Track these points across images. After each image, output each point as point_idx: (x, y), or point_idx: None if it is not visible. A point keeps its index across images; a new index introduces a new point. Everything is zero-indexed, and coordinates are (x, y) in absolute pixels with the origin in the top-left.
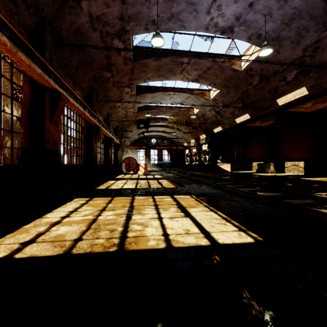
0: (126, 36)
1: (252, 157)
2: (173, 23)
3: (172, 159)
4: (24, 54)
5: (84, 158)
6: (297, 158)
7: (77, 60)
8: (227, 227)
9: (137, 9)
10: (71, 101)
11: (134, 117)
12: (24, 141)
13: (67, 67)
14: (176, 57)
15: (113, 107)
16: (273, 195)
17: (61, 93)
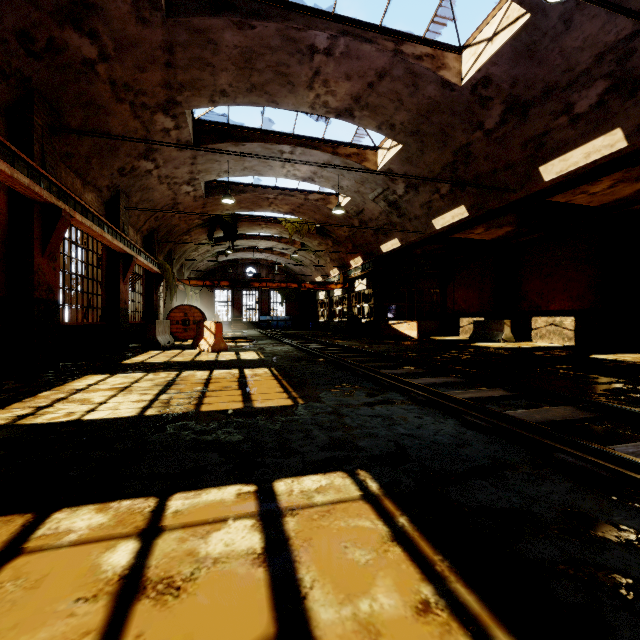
0: None
1: (460, 306)
2: None
3: (291, 311)
4: None
5: None
6: (558, 310)
7: None
8: None
9: None
10: None
11: (197, 211)
12: None
13: None
14: (295, 24)
15: (128, 169)
16: None
17: None
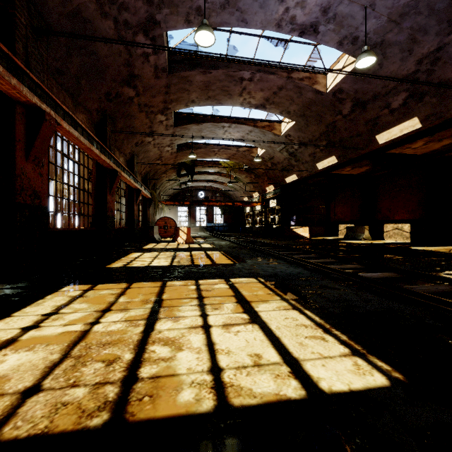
0: (156, 31)
1: (338, 217)
2: (229, 14)
3: (227, 220)
4: None
5: (92, 218)
6: (400, 219)
7: (78, 64)
8: (329, 345)
9: None
10: (66, 127)
11: (172, 160)
12: None
13: (60, 74)
14: (232, 69)
15: (140, 143)
16: (383, 276)
17: (45, 112)
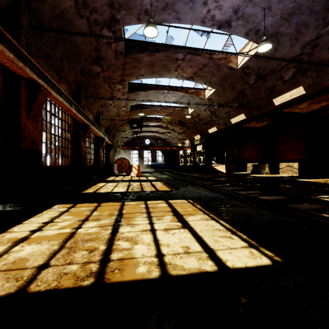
0: (117, 26)
1: (247, 158)
2: (168, 14)
3: (166, 160)
4: None
5: (71, 158)
6: (291, 159)
7: (61, 50)
8: (234, 241)
9: None
10: (54, 94)
11: (126, 117)
12: None
13: (50, 57)
14: (170, 52)
15: (104, 104)
16: (275, 199)
17: (40, 85)
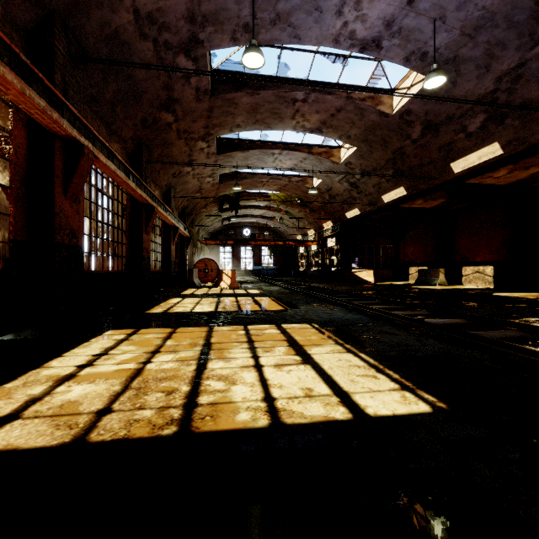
0: (199, 51)
1: (409, 258)
2: (280, 30)
3: (277, 262)
4: (12, 71)
5: (126, 259)
6: (482, 261)
7: (114, 89)
8: (380, 382)
9: (218, 4)
10: (103, 160)
11: (213, 192)
12: (16, 228)
13: (95, 101)
14: (284, 90)
15: (177, 173)
16: (450, 323)
17: (84, 145)
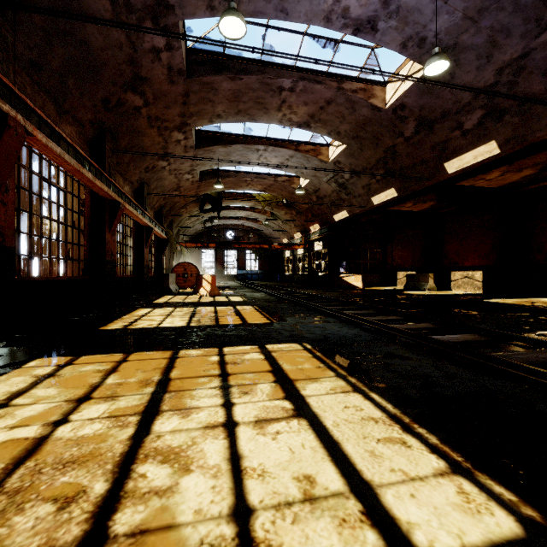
0: (170, 19)
1: (397, 263)
2: (265, 0)
3: (262, 266)
4: None
5: (85, 264)
6: (471, 266)
7: (62, 56)
8: (414, 455)
9: None
10: (41, 139)
11: (193, 191)
12: None
13: (37, 69)
14: (269, 76)
15: (151, 168)
16: (465, 340)
17: (7, 115)
